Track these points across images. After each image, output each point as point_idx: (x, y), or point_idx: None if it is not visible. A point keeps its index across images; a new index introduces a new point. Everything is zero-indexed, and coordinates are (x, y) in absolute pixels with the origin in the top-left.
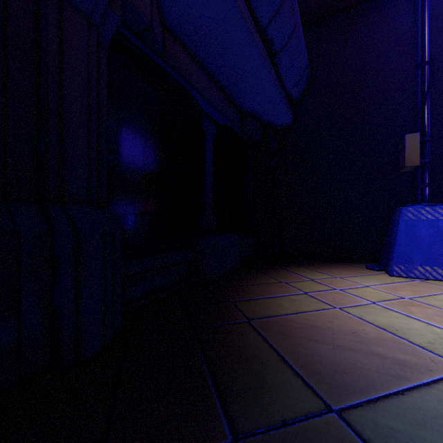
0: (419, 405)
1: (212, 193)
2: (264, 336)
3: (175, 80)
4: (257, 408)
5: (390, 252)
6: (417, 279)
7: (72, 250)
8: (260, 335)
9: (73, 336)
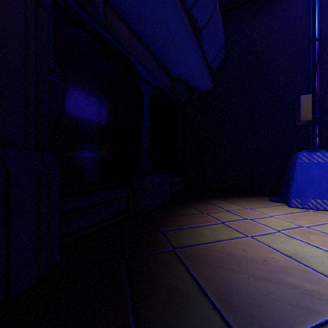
0: None
1: (148, 141)
2: (186, 265)
3: (116, 48)
4: None
5: (288, 188)
6: (311, 210)
7: (1, 192)
8: (183, 264)
9: (2, 274)
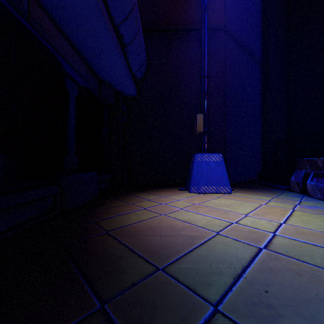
0: (198, 254)
1: (74, 139)
2: (118, 239)
3: (40, 42)
4: (116, 282)
5: (190, 180)
6: (202, 194)
7: None
8: (116, 239)
9: None
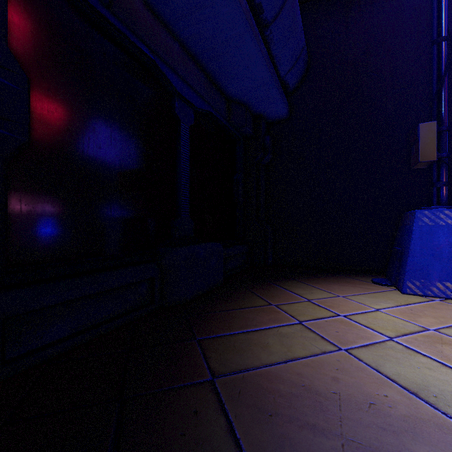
0: None
1: (188, 193)
2: (229, 416)
3: (132, 44)
4: None
5: (401, 265)
6: (436, 299)
7: None
8: (224, 414)
9: None
